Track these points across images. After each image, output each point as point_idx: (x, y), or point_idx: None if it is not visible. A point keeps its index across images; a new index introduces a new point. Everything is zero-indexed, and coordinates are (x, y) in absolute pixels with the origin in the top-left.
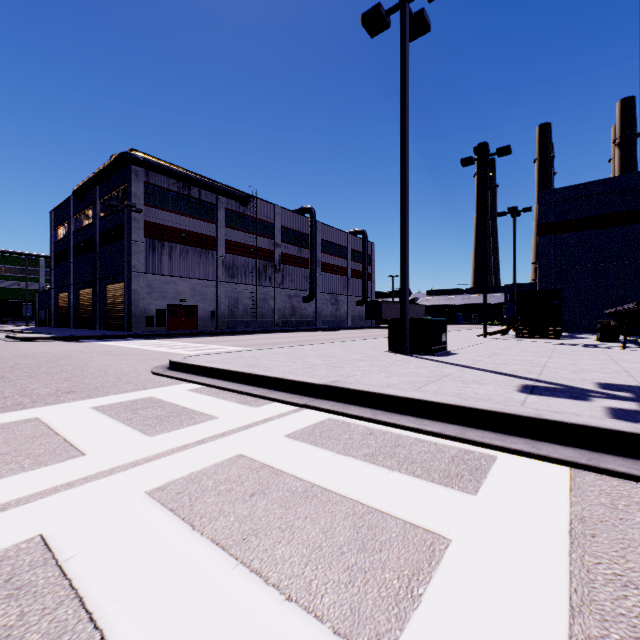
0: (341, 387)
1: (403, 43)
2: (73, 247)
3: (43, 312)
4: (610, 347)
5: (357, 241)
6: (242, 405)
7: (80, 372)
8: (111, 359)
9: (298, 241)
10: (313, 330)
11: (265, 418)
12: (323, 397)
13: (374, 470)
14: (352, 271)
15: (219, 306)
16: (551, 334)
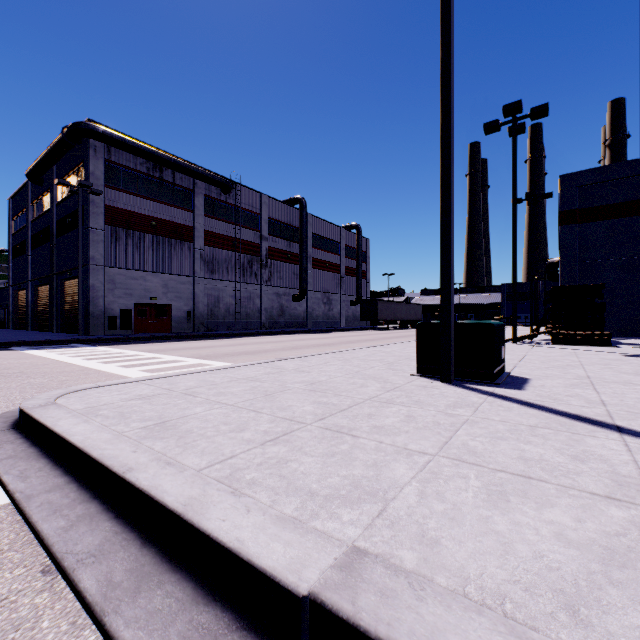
0: None
1: None
2: (31, 238)
3: (2, 312)
4: None
5: (351, 236)
6: None
7: None
8: None
9: (287, 234)
10: (303, 332)
11: None
12: None
13: None
14: (346, 268)
15: (197, 305)
16: (600, 340)
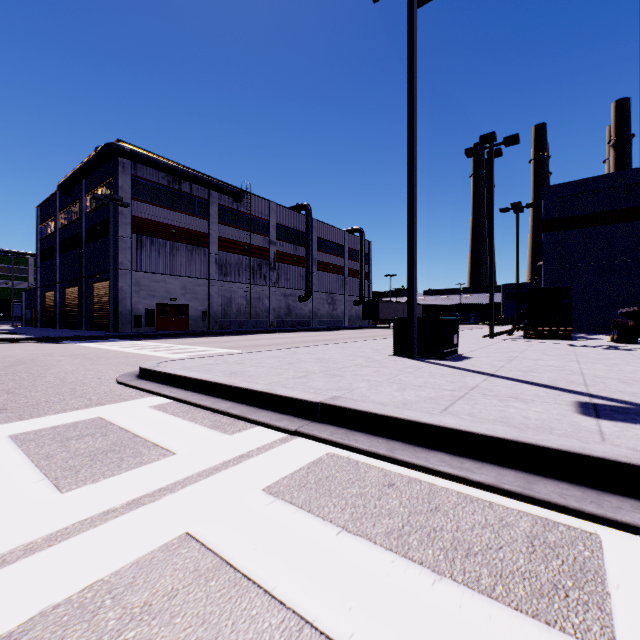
0: (344, 407)
1: (411, 4)
2: (59, 244)
3: (29, 312)
4: (633, 349)
5: (354, 239)
6: (213, 431)
7: (32, 381)
8: (79, 364)
9: (294, 239)
10: (309, 330)
11: (240, 454)
12: (320, 419)
13: (409, 575)
14: (349, 270)
15: (211, 305)
16: (562, 335)
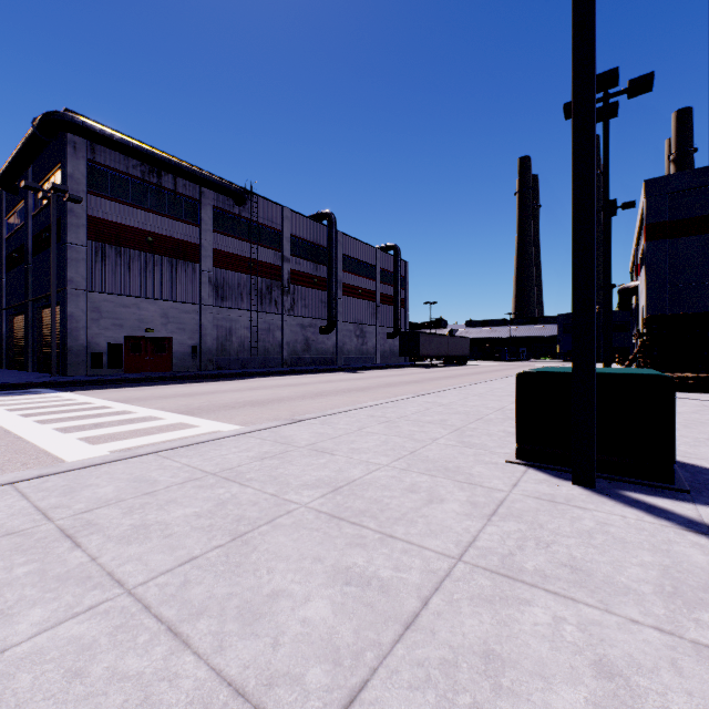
0: None
1: None
2: (6, 258)
3: None
4: None
5: (388, 259)
6: None
7: None
8: None
9: (313, 255)
10: (332, 370)
11: None
12: None
13: None
14: (382, 296)
15: (204, 339)
16: None
